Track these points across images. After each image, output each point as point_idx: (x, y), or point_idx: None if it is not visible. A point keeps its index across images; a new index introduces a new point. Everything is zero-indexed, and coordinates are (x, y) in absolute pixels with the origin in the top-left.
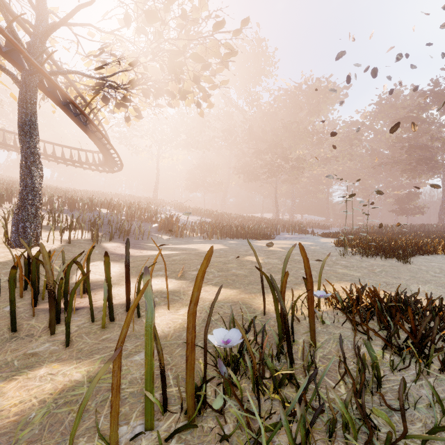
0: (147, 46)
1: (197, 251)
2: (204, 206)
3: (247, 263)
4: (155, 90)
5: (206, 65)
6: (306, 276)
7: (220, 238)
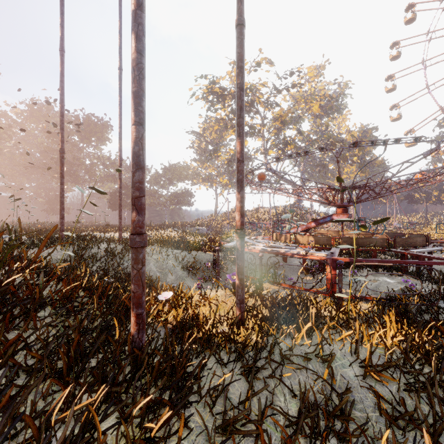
0: None
1: None
2: None
3: None
4: None
5: None
6: (20, 227)
7: None
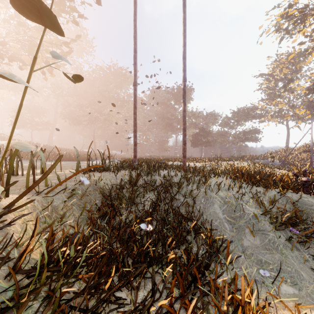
0: (3, 24)
1: (50, 164)
2: (32, 140)
3: (84, 165)
4: (10, 57)
5: None
6: (109, 153)
7: None
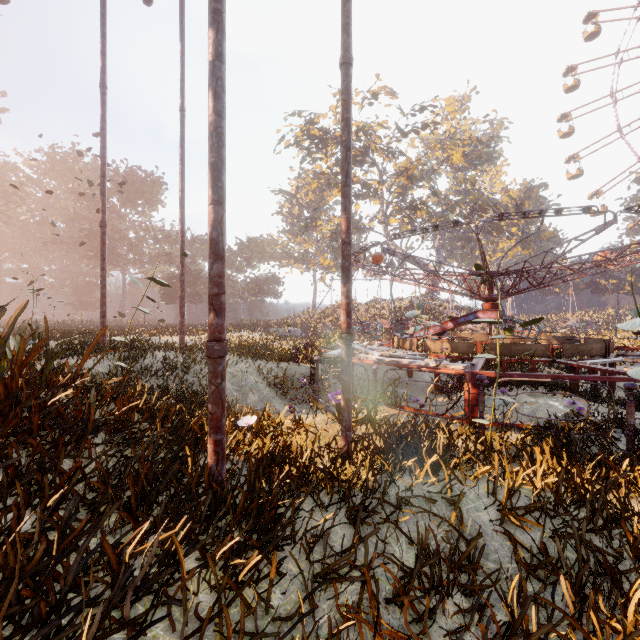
0: None
1: None
2: None
3: None
4: None
5: None
6: (46, 329)
7: None
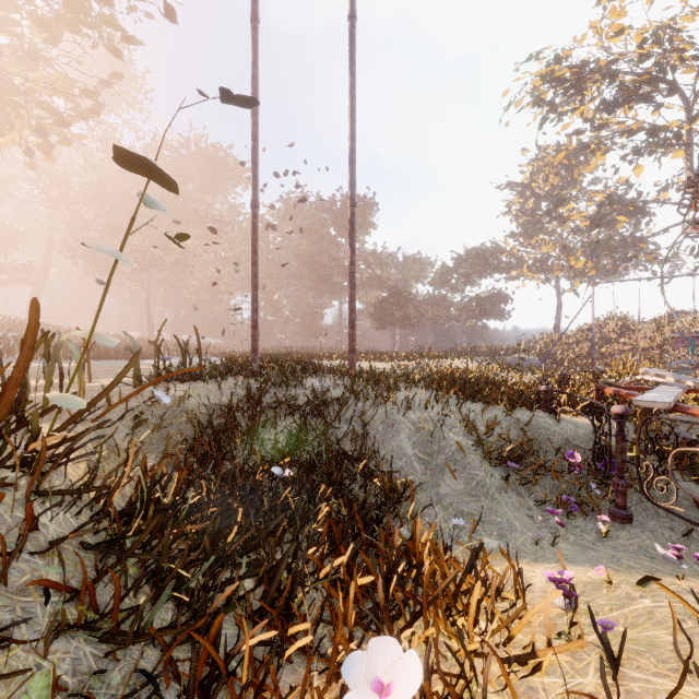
0: None
1: None
2: None
3: None
4: None
5: (62, 121)
6: (198, 343)
7: (66, 359)
